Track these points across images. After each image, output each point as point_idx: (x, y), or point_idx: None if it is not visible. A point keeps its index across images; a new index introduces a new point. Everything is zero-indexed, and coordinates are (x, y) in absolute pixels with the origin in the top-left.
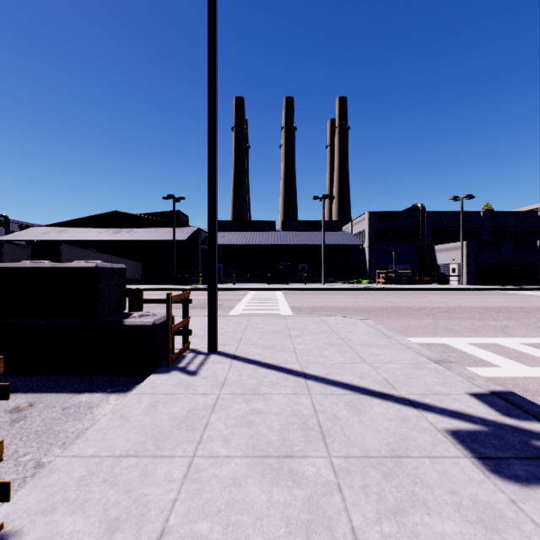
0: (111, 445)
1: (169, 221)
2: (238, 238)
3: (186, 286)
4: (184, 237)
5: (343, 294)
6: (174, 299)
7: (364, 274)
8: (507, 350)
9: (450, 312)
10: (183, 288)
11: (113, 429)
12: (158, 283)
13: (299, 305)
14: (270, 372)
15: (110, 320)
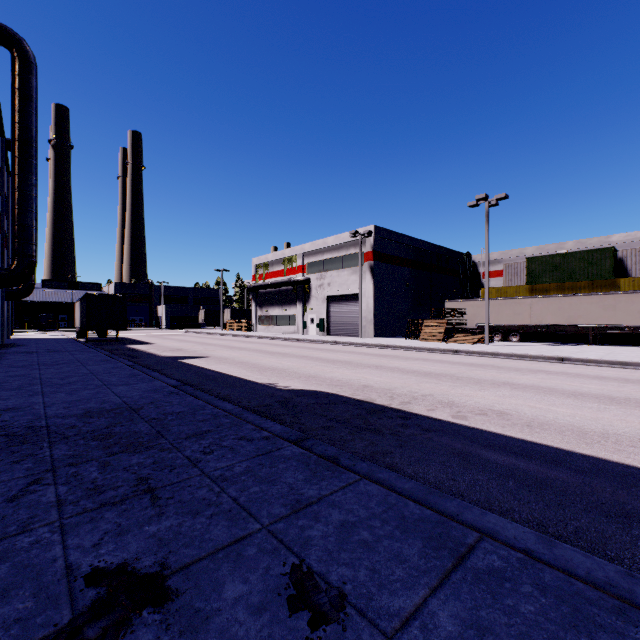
0: None
1: None
2: None
3: None
4: None
5: None
6: None
7: None
8: None
9: None
10: None
11: None
12: None
13: None
14: (28, 335)
15: None
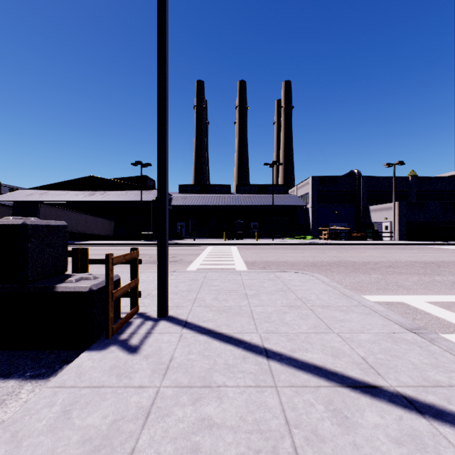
0: None
1: (138, 185)
2: (198, 199)
3: (151, 242)
4: (150, 199)
5: (291, 248)
6: (116, 261)
7: (307, 231)
8: None
9: (394, 267)
10: (149, 243)
11: None
12: (128, 239)
13: (253, 260)
14: (225, 347)
15: (40, 285)
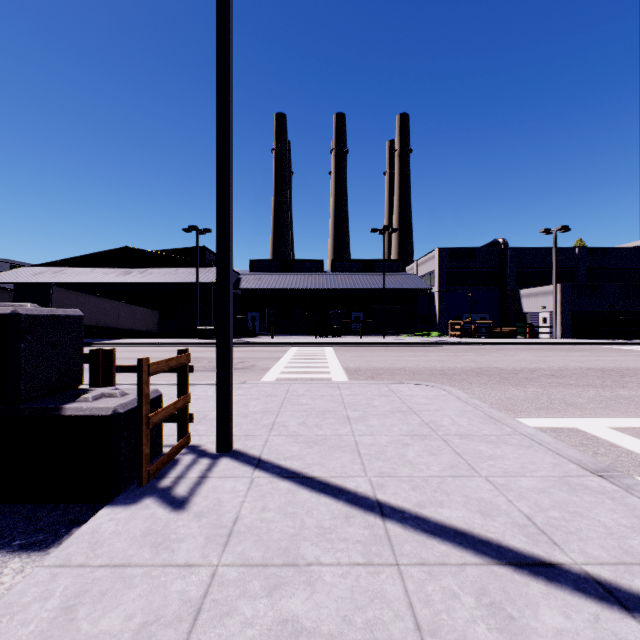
0: None
1: (192, 259)
2: (278, 280)
3: (211, 340)
4: (210, 279)
5: (410, 350)
6: (153, 369)
7: (432, 325)
8: None
9: (559, 376)
10: (208, 342)
11: None
12: (178, 337)
13: (356, 366)
14: (318, 500)
15: (39, 406)
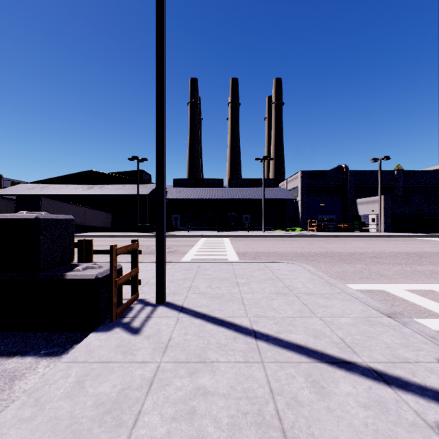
0: None
1: (134, 179)
2: (192, 193)
3: (147, 233)
4: (146, 192)
5: (281, 240)
6: (119, 252)
7: (297, 223)
8: None
9: (378, 257)
10: (145, 235)
11: (17, 426)
12: (125, 231)
13: (244, 251)
14: (218, 329)
15: (51, 273)
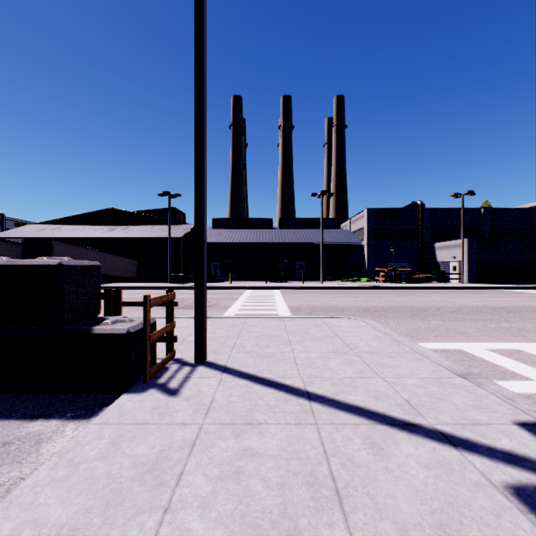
0: (40, 517)
1: (165, 218)
2: (235, 235)
3: (181, 284)
4: (180, 234)
5: (343, 292)
6: (153, 303)
7: (362, 272)
8: (533, 358)
9: (458, 313)
10: (178, 286)
11: (51, 485)
12: (154, 282)
13: (298, 305)
14: (266, 391)
15: (77, 327)
